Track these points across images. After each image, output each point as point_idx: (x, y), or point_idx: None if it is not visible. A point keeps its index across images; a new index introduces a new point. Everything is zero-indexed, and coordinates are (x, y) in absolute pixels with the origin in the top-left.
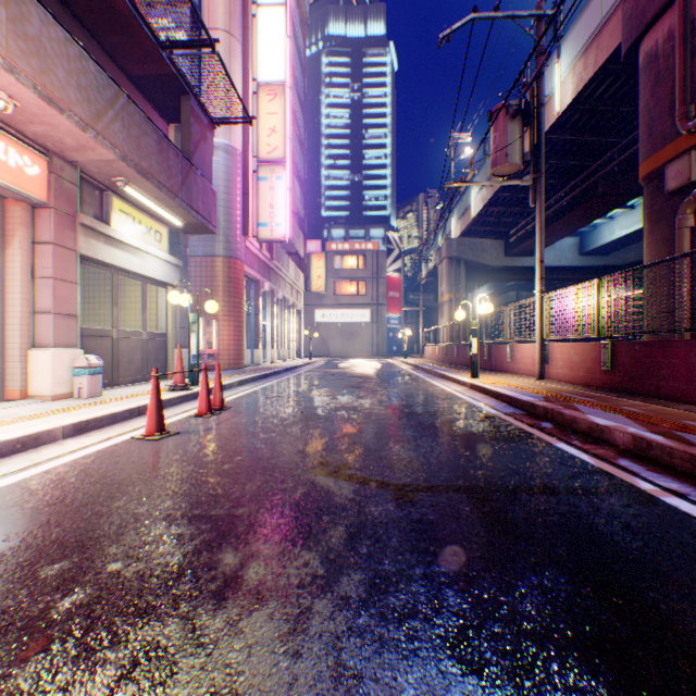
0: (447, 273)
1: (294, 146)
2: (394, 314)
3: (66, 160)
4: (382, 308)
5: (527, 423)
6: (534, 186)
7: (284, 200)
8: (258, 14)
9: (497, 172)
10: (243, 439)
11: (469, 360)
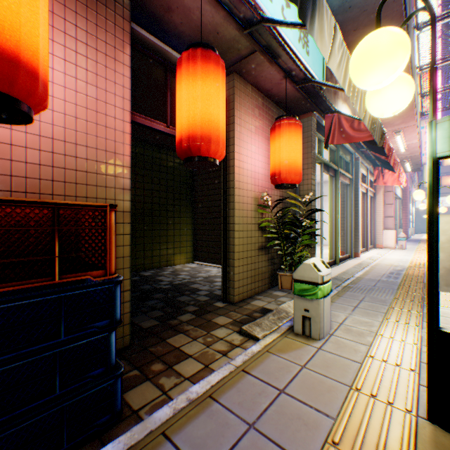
0: None
1: None
2: None
3: None
4: None
5: None
6: None
7: None
8: (414, 33)
9: None
10: None
11: None
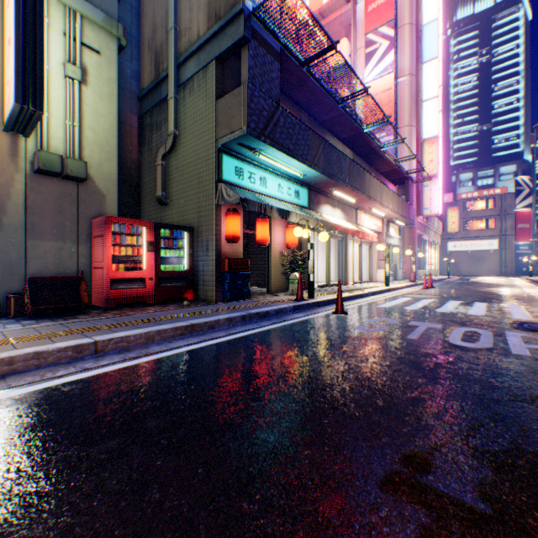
0: None
1: None
2: (522, 242)
3: (384, 219)
4: (509, 238)
5: None
6: None
7: (437, 195)
8: (422, 106)
9: None
10: (449, 290)
11: None
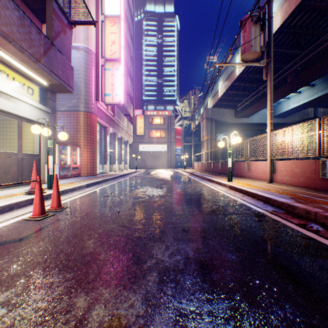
0: (206, 126)
1: (127, 58)
2: (178, 147)
3: None
4: (172, 144)
5: (299, 224)
6: (252, 79)
7: (119, 81)
8: None
9: (244, 58)
10: (41, 259)
11: (220, 170)
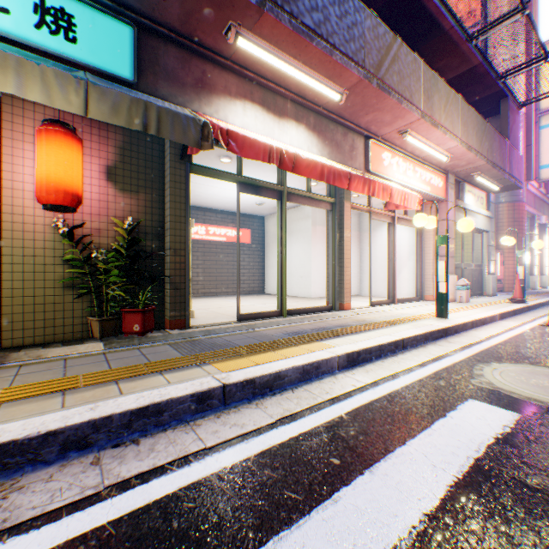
0: None
1: None
2: None
3: (450, 173)
4: None
5: None
6: None
7: None
8: None
9: None
10: None
11: None
